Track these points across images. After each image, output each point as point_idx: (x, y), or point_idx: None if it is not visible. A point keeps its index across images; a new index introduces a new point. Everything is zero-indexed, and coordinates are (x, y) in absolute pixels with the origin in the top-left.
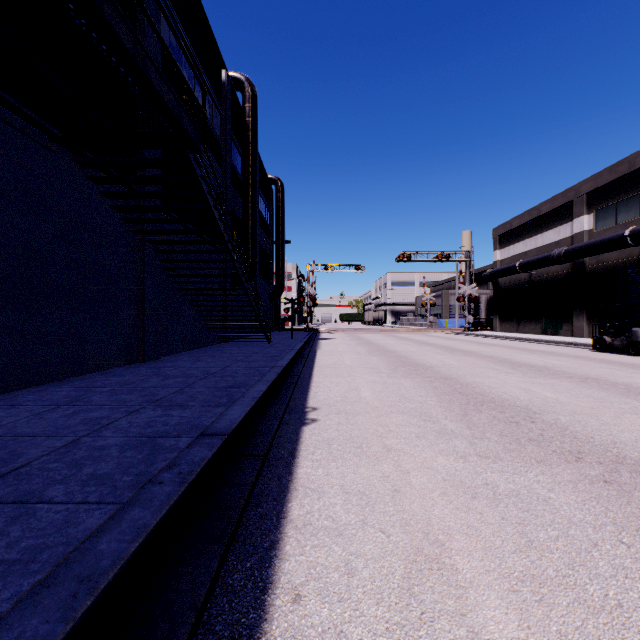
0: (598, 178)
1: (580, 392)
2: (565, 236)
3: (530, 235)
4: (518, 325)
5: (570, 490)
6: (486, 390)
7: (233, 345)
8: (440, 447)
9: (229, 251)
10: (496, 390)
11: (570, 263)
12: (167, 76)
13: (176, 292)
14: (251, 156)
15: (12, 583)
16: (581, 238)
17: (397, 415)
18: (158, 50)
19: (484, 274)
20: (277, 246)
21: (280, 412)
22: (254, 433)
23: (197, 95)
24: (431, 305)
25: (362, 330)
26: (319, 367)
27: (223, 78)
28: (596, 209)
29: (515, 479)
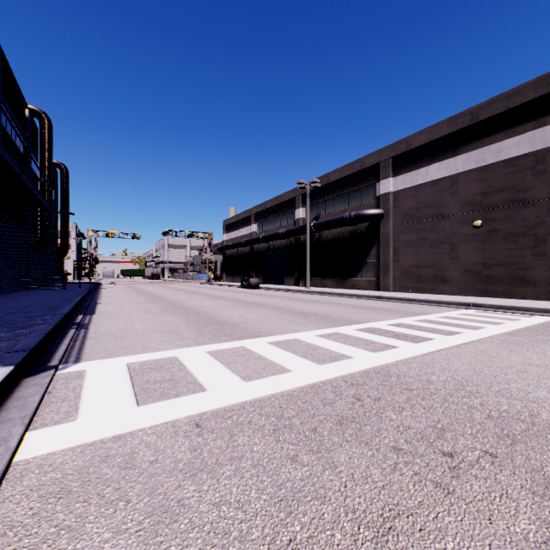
0: (257, 208)
1: (195, 297)
2: (249, 232)
3: (237, 229)
4: (233, 278)
5: (154, 304)
6: (166, 298)
7: (38, 291)
8: (135, 304)
9: (51, 242)
10: (170, 298)
11: (250, 246)
12: (1, 138)
13: (5, 259)
14: (48, 166)
15: (61, 306)
16: (253, 235)
17: (129, 302)
18: (1, 131)
19: (217, 248)
20: (62, 217)
21: (89, 302)
22: (83, 304)
23: (12, 135)
24: (191, 265)
25: (137, 282)
26: (102, 297)
27: (26, 114)
28: (258, 222)
29: (146, 305)
